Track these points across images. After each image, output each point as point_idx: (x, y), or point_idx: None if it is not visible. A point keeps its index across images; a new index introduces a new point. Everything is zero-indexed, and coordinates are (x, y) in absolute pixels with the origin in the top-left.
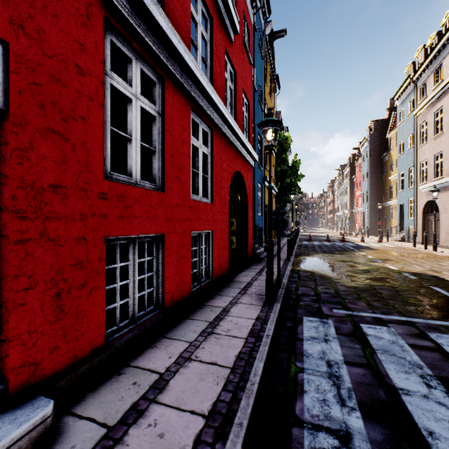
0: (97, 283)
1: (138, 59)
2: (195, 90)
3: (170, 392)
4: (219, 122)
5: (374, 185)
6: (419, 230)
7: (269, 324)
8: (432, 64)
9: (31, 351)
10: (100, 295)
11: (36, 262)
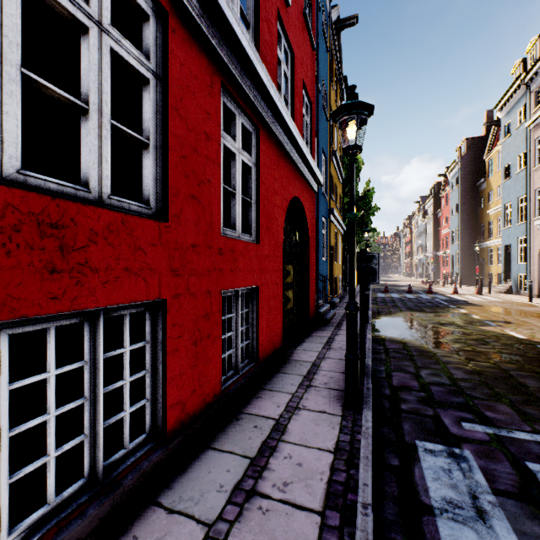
0: None
1: None
2: (228, 52)
3: None
4: (269, 117)
5: (467, 221)
6: (534, 279)
7: (362, 469)
8: None
9: None
10: None
11: None
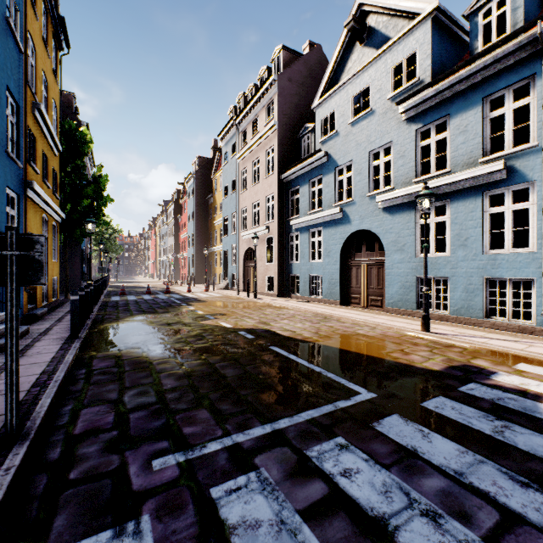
0: None
1: None
2: None
3: None
4: None
5: (201, 228)
6: (241, 277)
7: None
8: (251, 113)
9: None
10: None
11: None
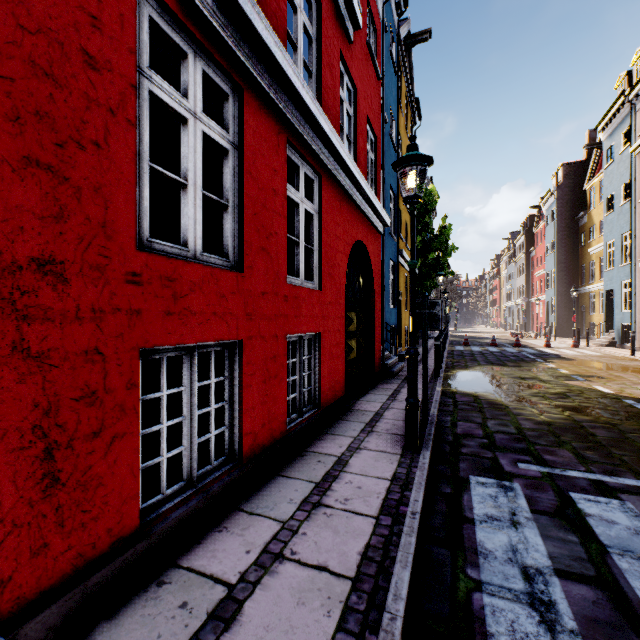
0: (124, 427)
1: (198, 55)
2: (293, 110)
3: (243, 629)
4: (332, 164)
5: (565, 261)
6: (639, 329)
7: (415, 490)
8: None
9: None
10: (129, 447)
11: (2, 398)
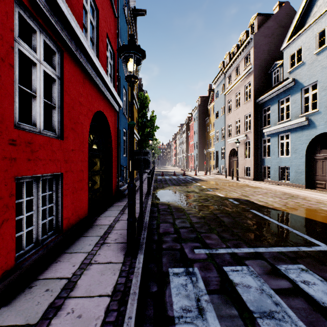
0: None
1: None
2: None
3: None
4: (73, 45)
5: (201, 138)
6: (227, 167)
7: (130, 304)
8: (234, 63)
9: None
10: None
11: None
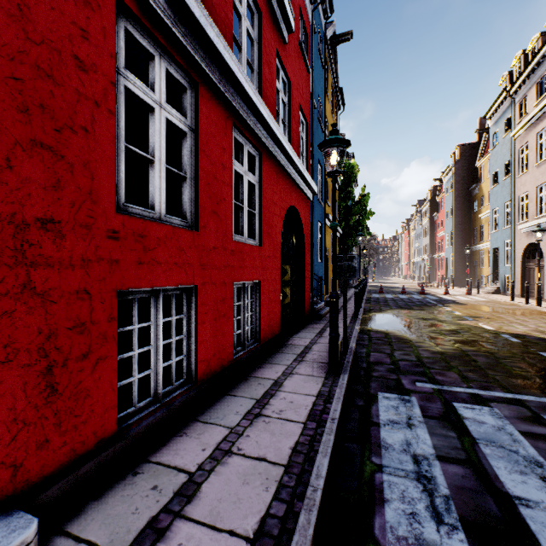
0: (106, 352)
1: (163, 57)
2: (238, 100)
3: (202, 501)
4: (270, 143)
5: (461, 224)
6: (518, 280)
7: (335, 403)
8: (534, 73)
9: (9, 448)
10: (110, 368)
11: (15, 325)
